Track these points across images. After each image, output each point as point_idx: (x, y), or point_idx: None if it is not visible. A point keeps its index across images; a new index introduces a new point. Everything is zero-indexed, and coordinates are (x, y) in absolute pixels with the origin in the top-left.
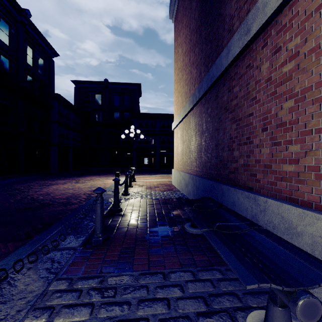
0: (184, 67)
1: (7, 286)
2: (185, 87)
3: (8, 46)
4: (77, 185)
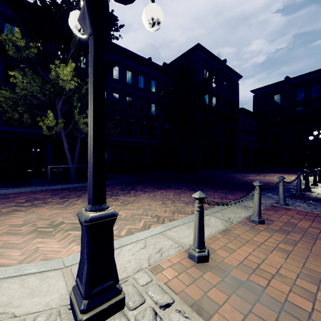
0: None
1: (269, 196)
2: None
3: (215, 89)
4: (266, 178)
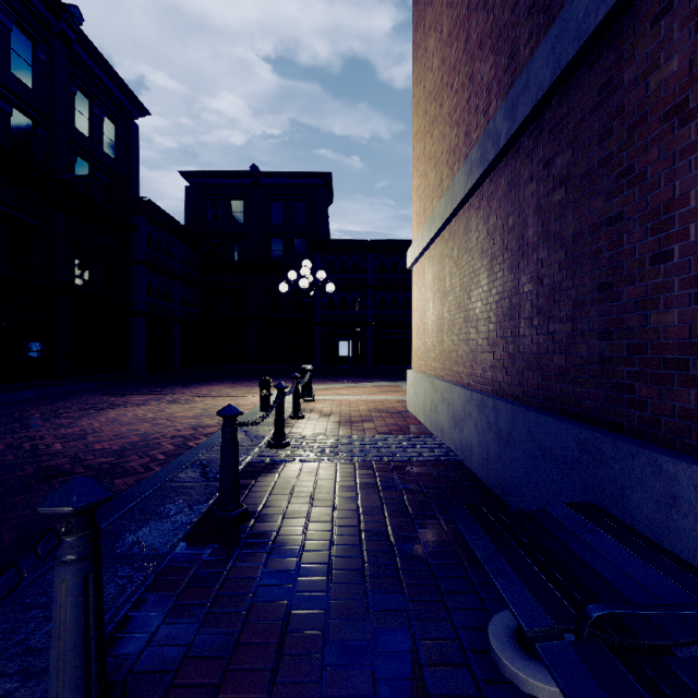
0: (446, 78)
1: None
2: (449, 135)
3: (32, 88)
4: (170, 410)
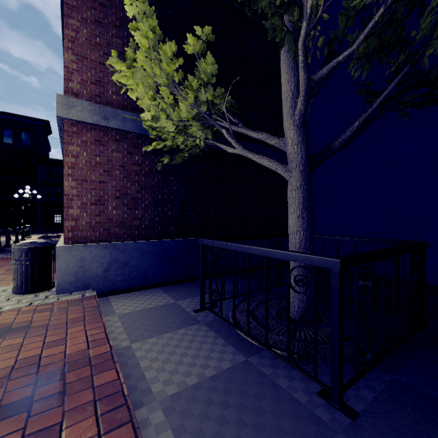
0: None
1: None
2: None
3: None
4: None
